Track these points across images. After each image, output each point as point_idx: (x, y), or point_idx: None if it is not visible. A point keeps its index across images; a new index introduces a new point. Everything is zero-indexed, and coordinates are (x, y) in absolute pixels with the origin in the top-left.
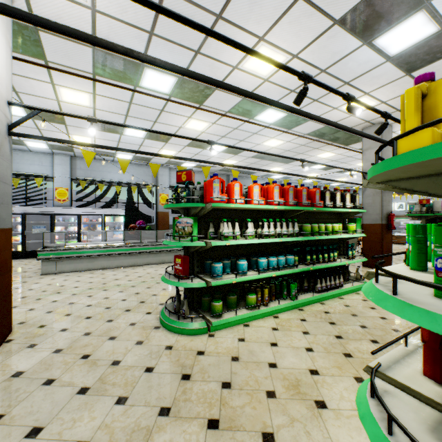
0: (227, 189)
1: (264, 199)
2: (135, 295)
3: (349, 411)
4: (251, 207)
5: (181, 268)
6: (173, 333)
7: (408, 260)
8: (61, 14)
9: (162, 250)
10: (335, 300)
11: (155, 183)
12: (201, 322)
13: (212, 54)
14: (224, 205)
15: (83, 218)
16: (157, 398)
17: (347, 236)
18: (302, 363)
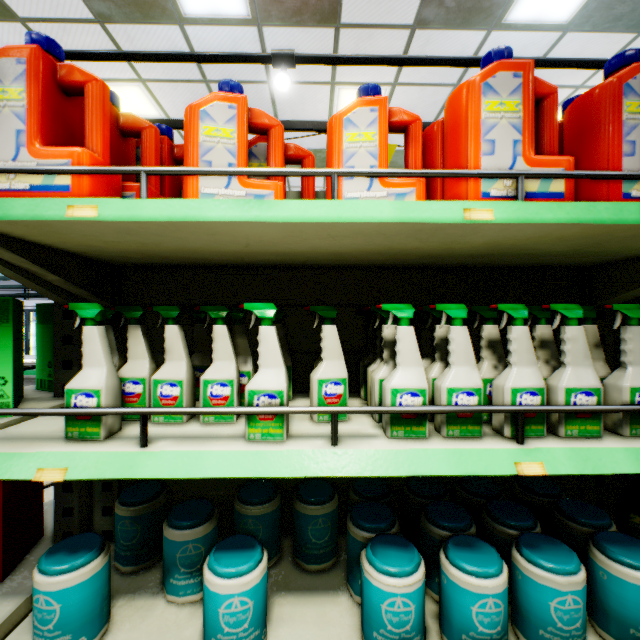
0: None
1: (421, 183)
2: None
3: None
4: (242, 218)
5: None
6: None
7: None
8: None
9: None
10: None
11: None
12: None
13: None
14: (14, 210)
15: None
16: None
17: None
18: None
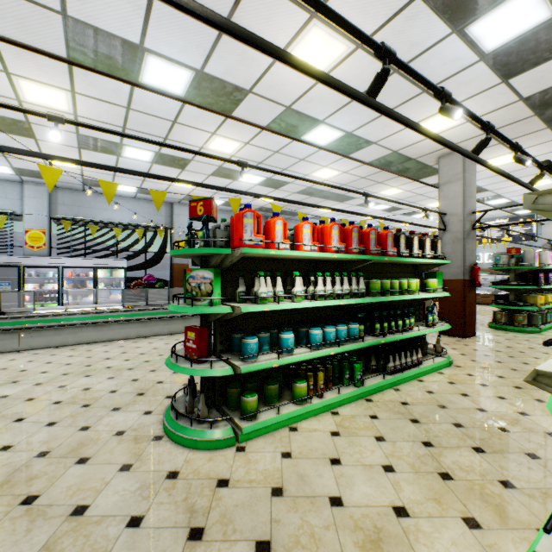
0: (265, 229)
1: (318, 244)
2: (131, 383)
3: None
4: (299, 255)
5: (195, 347)
6: (182, 447)
7: None
8: None
9: (177, 315)
10: (414, 384)
11: (170, 225)
12: (225, 428)
13: None
14: (260, 251)
15: (67, 272)
16: None
17: (428, 296)
18: (380, 495)
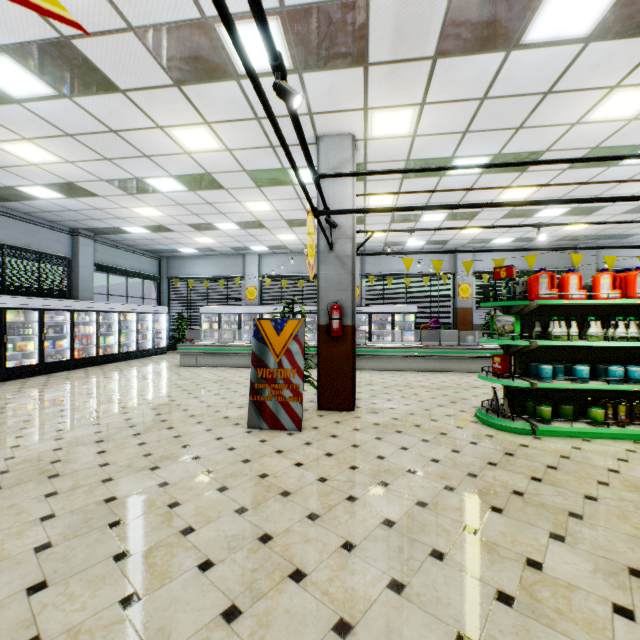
0: (559, 283)
1: (620, 291)
2: (442, 396)
3: None
4: (593, 303)
5: (500, 367)
6: (492, 428)
7: None
8: (387, 148)
9: (466, 355)
10: None
11: (452, 270)
12: (524, 423)
13: (539, 123)
14: (553, 302)
15: (372, 317)
16: (483, 457)
17: None
18: None
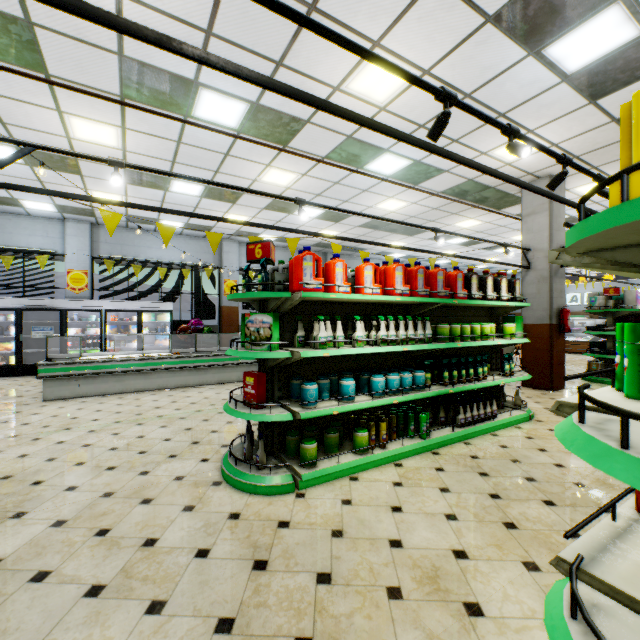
0: (325, 271)
1: (381, 286)
2: (184, 431)
3: (518, 621)
4: (360, 298)
5: (254, 392)
6: (242, 492)
7: (619, 382)
8: None
9: (228, 363)
10: (486, 438)
11: (218, 264)
12: (284, 474)
13: (301, 67)
14: (319, 295)
15: (109, 316)
16: (213, 602)
17: (503, 342)
18: (441, 540)
